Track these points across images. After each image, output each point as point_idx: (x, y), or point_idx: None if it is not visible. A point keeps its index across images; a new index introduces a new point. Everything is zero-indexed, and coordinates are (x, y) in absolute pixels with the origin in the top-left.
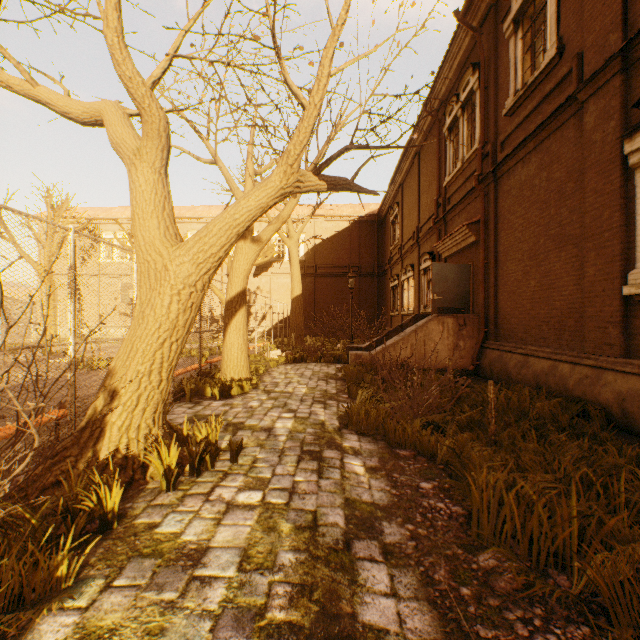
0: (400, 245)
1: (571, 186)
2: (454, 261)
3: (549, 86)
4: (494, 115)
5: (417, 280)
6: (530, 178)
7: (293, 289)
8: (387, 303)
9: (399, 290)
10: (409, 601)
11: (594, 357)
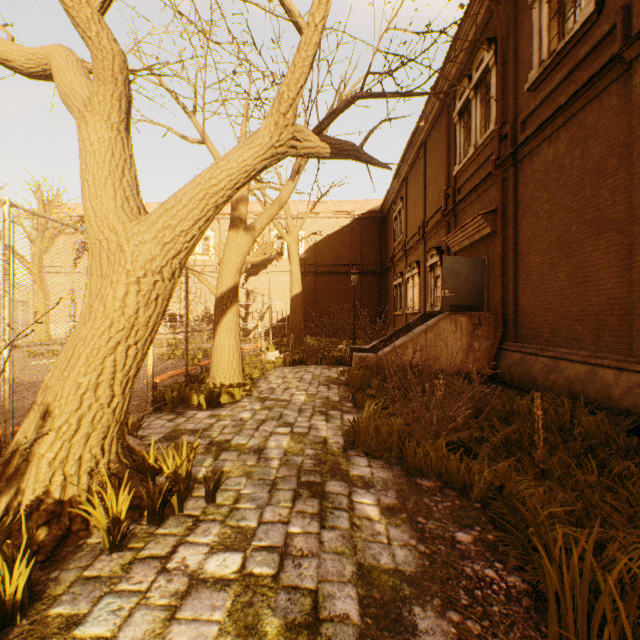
0: (404, 241)
1: (613, 162)
2: (465, 256)
3: (585, 49)
4: (514, 92)
5: (423, 277)
6: (559, 158)
7: (292, 287)
8: (390, 302)
9: (403, 288)
10: None
11: None
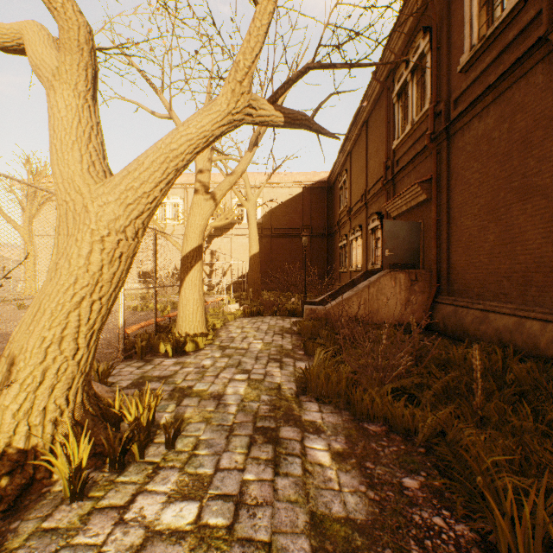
0: (348, 208)
1: (539, 134)
2: (403, 220)
3: (512, 33)
4: (447, 74)
5: (365, 239)
6: (488, 132)
7: (251, 248)
8: (336, 261)
9: (347, 249)
10: None
11: None
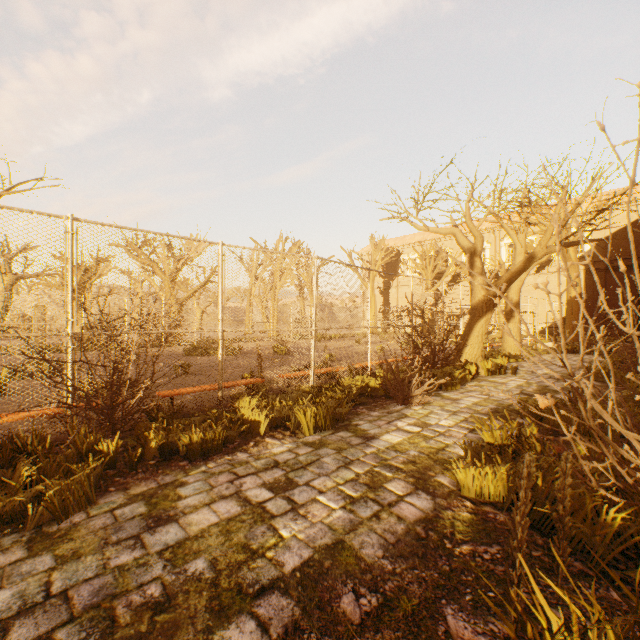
0: None
1: None
2: None
3: None
4: None
5: None
6: None
7: (569, 289)
8: None
9: None
10: None
11: None
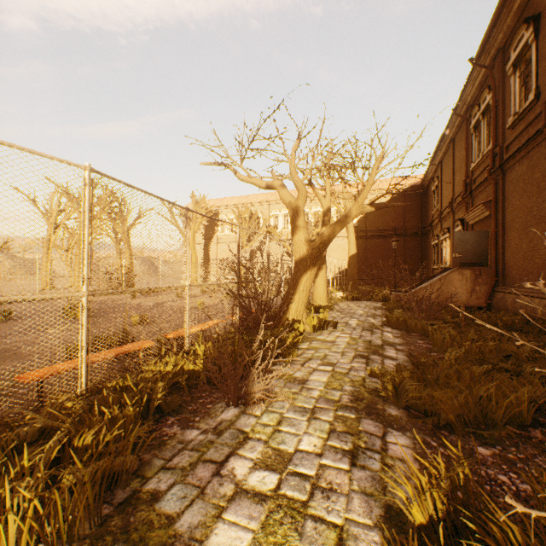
0: (439, 211)
1: (543, 184)
2: (477, 227)
3: (530, 117)
4: (501, 126)
5: (452, 240)
6: (522, 175)
7: (349, 250)
8: (429, 258)
9: (438, 248)
10: (401, 355)
11: None
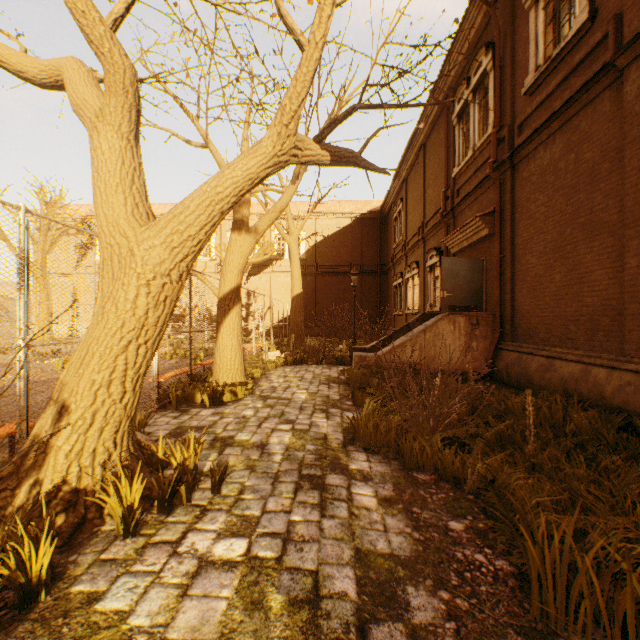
0: (404, 242)
1: (606, 167)
2: (464, 256)
3: (579, 56)
4: (511, 96)
5: (423, 278)
6: (554, 161)
7: (293, 287)
8: (390, 302)
9: (403, 289)
10: None
11: (638, 361)
